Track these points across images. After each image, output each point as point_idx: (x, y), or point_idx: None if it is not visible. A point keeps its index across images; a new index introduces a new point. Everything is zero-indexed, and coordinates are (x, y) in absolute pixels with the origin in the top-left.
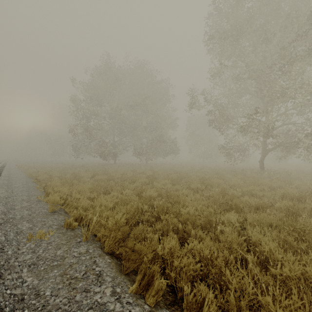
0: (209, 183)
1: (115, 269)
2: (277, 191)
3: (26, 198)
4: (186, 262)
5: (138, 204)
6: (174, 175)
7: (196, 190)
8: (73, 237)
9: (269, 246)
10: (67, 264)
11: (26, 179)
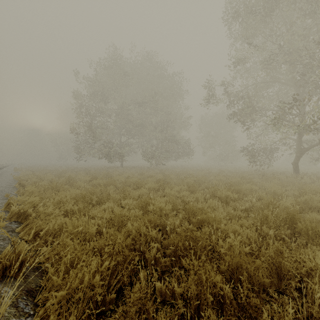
0: (240, 190)
1: None
2: None
3: None
4: None
5: (139, 227)
6: (190, 180)
7: (225, 201)
8: None
9: None
10: None
11: (9, 183)
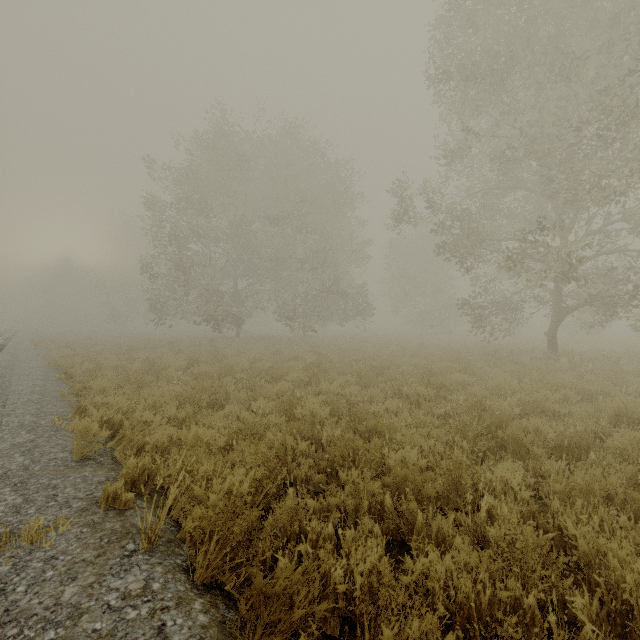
0: (444, 383)
1: None
2: (598, 404)
3: (30, 421)
4: (417, 635)
5: (284, 438)
6: (364, 364)
7: (415, 401)
8: (118, 538)
9: (636, 574)
10: None
11: (44, 372)
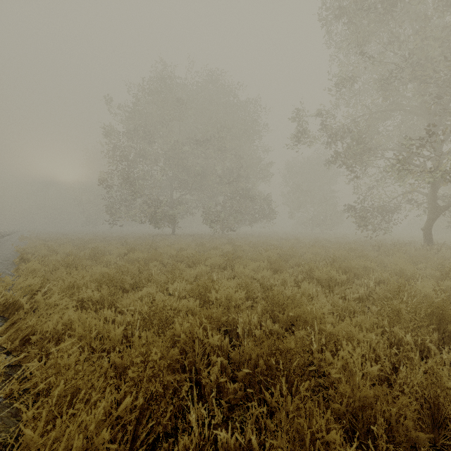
0: (349, 269)
1: None
2: None
3: None
4: None
5: (192, 330)
6: (272, 253)
7: (327, 285)
8: None
9: None
10: None
11: (7, 257)
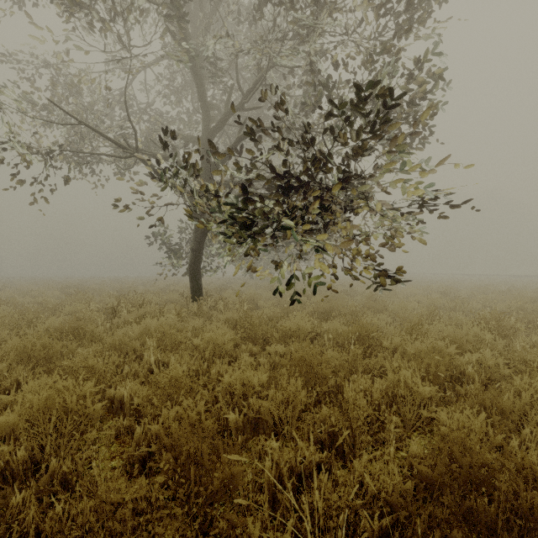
0: None
1: None
2: None
3: None
4: None
5: None
6: None
7: None
8: None
9: None
10: None
11: None
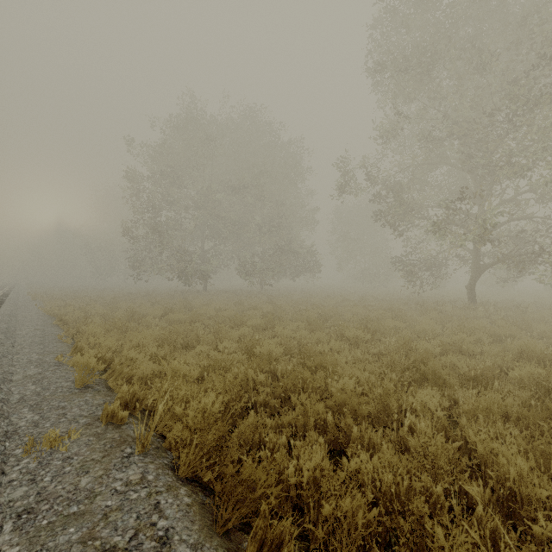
0: (379, 328)
1: (199, 523)
2: (506, 345)
3: (37, 358)
4: (349, 508)
5: (246, 370)
6: (312, 313)
7: (354, 342)
8: (118, 445)
9: (518, 468)
10: (98, 513)
11: (42, 319)
